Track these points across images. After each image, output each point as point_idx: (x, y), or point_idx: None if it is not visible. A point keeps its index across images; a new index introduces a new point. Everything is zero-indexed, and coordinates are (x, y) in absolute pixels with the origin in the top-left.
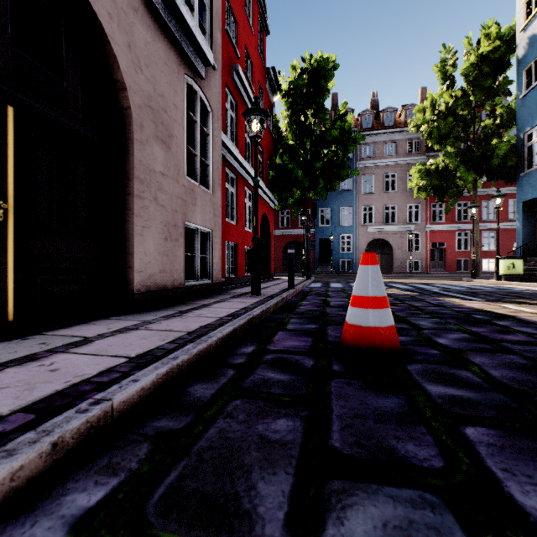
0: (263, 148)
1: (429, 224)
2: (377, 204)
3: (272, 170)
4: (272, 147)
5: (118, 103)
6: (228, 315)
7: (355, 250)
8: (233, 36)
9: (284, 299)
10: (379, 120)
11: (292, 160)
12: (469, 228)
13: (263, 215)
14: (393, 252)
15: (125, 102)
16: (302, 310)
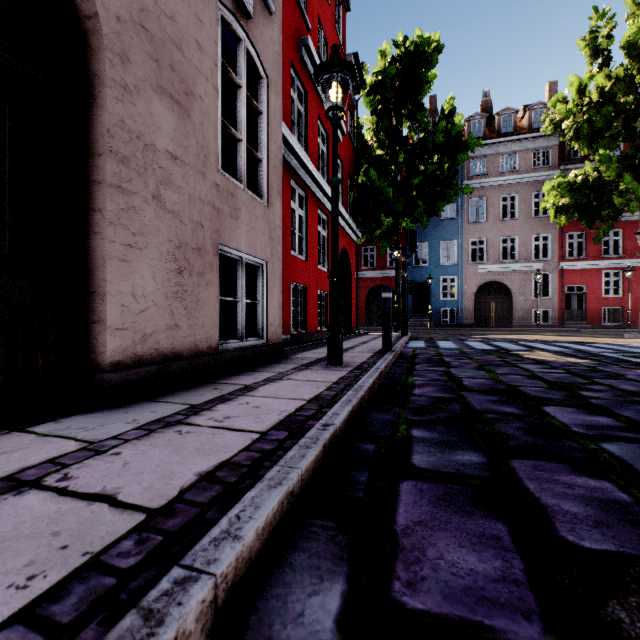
0: (342, 160)
1: (563, 261)
2: (491, 236)
3: (353, 192)
4: (353, 161)
5: (76, 8)
6: (280, 425)
7: (460, 296)
8: (302, 0)
9: (381, 372)
10: (493, 126)
11: (380, 177)
12: (621, 266)
13: (341, 250)
14: (512, 299)
15: (87, 5)
16: (422, 400)
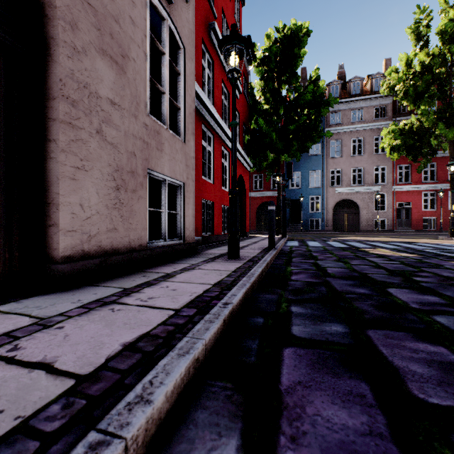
0: (239, 112)
1: (395, 185)
2: (345, 167)
3: (247, 135)
4: (247, 113)
5: None
6: (191, 304)
7: (323, 210)
8: None
9: (268, 263)
10: (346, 90)
11: (266, 124)
12: (436, 188)
13: (239, 176)
14: (359, 212)
15: None
16: (298, 284)
